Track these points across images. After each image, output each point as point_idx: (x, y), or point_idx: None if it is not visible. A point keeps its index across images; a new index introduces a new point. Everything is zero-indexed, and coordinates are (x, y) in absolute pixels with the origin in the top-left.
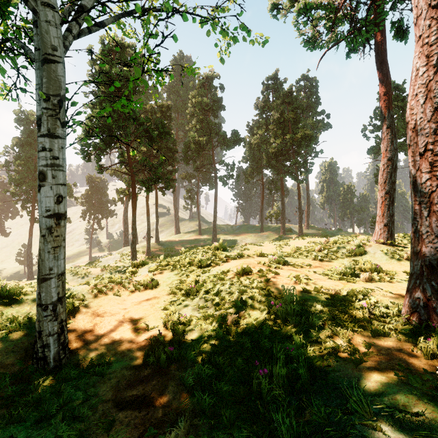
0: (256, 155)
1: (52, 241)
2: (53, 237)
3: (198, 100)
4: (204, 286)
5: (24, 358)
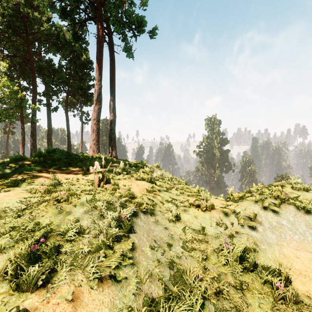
0: None
1: None
2: None
3: None
4: None
5: None
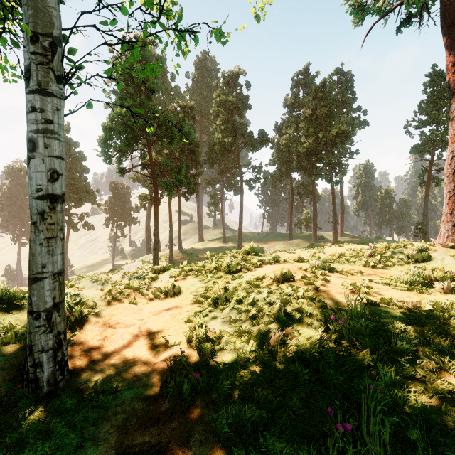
0: (285, 156)
1: (45, 230)
2: (47, 224)
3: (222, 99)
4: (235, 294)
5: (15, 379)
